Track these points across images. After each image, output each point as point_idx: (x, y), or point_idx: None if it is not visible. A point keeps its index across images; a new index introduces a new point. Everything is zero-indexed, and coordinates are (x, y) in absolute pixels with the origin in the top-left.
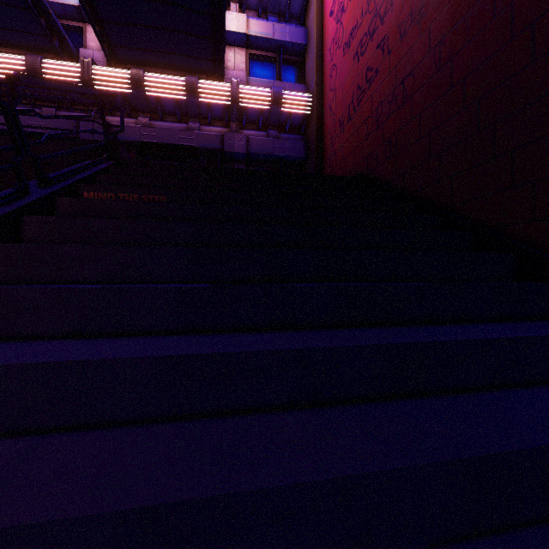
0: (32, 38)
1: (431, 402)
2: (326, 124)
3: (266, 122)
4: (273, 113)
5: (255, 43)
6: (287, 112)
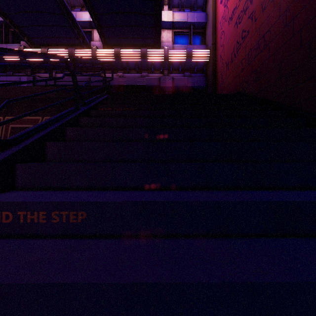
0: (71, 40)
1: (265, 191)
2: (218, 66)
3: (183, 68)
4: (187, 63)
5: (177, 25)
6: (195, 62)
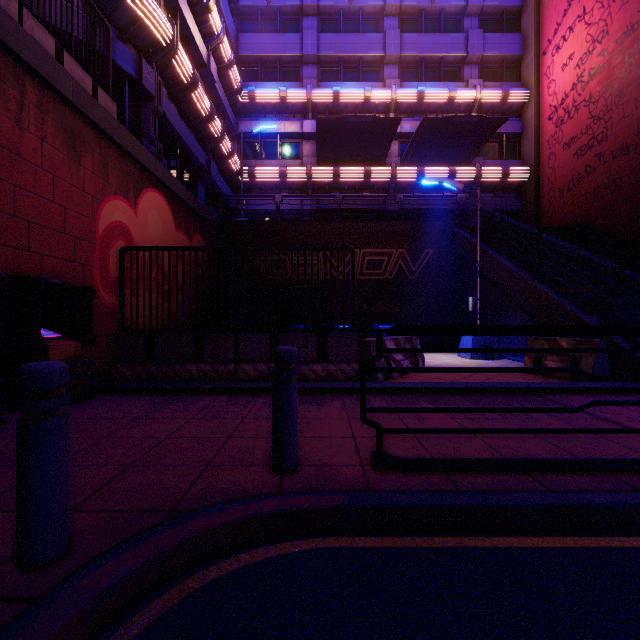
0: (368, 157)
1: None
2: (543, 189)
3: (493, 187)
4: (501, 182)
5: None
6: (511, 181)
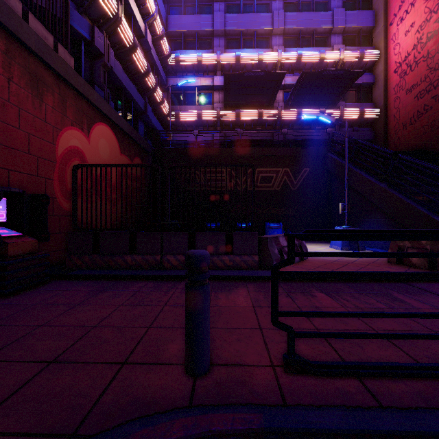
0: (261, 103)
1: None
2: (390, 124)
3: (352, 123)
4: (358, 119)
5: None
6: (365, 118)
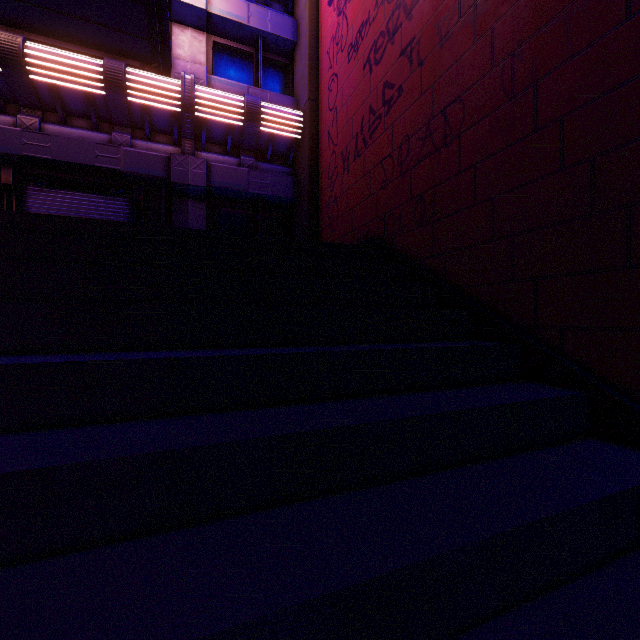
0: None
1: None
2: (323, 157)
3: (237, 143)
4: (247, 132)
5: (221, 27)
6: (269, 133)
